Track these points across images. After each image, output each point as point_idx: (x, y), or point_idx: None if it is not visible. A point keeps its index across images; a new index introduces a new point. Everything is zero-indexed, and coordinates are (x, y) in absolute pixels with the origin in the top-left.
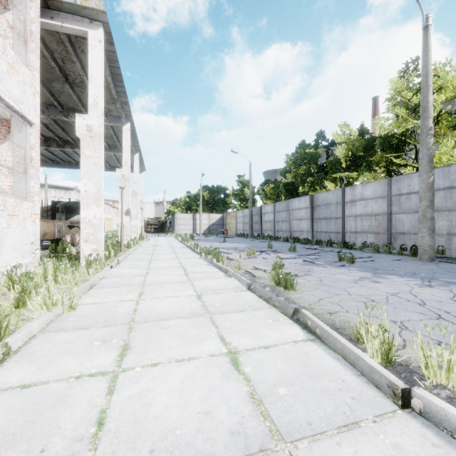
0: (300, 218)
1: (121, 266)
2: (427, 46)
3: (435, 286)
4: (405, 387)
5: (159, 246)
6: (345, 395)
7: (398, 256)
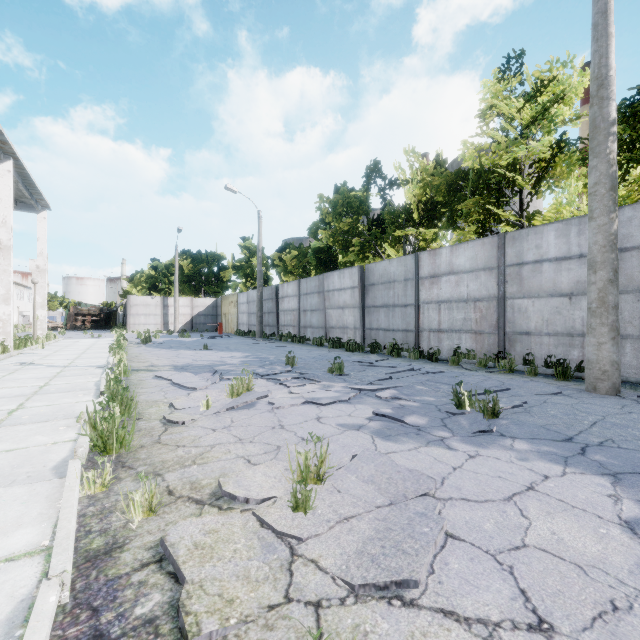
0: (342, 305)
1: None
2: None
3: None
4: None
5: (37, 365)
6: None
7: (532, 378)
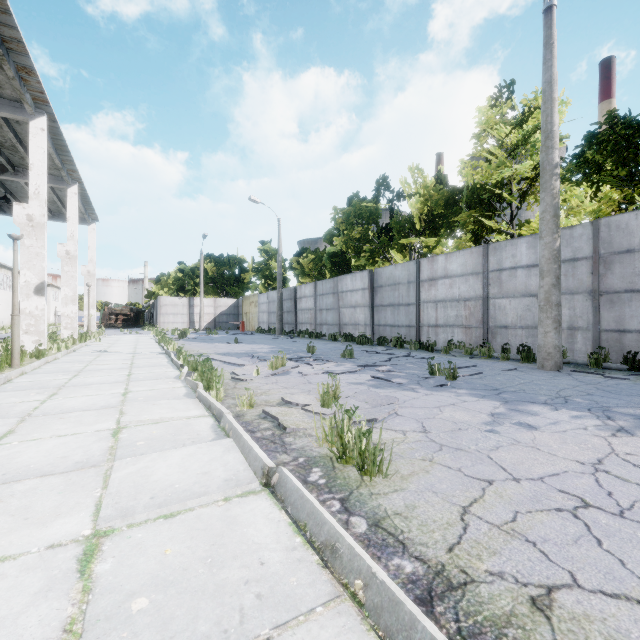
0: (354, 304)
1: None
2: (552, 38)
3: (634, 430)
4: None
5: (111, 352)
6: None
7: (504, 361)
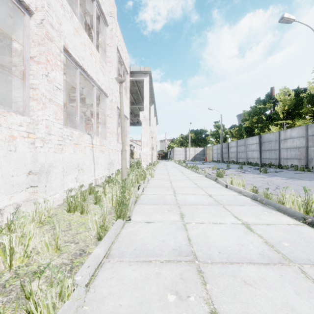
0: (252, 150)
1: (156, 171)
2: None
3: (290, 180)
4: (226, 184)
5: (167, 165)
6: (216, 187)
7: (306, 172)
